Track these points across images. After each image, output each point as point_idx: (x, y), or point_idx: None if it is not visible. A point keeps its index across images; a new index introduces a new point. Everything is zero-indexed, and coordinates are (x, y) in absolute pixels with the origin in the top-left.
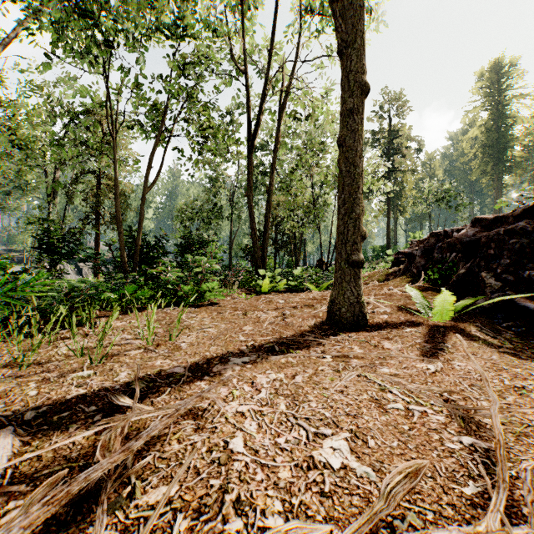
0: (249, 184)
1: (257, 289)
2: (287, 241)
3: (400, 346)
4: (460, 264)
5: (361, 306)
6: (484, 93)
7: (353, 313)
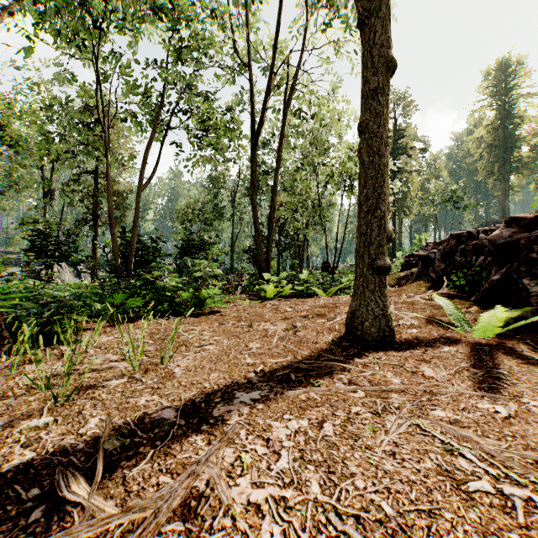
0: (252, 183)
1: (261, 294)
2: (290, 243)
3: (445, 374)
4: (492, 269)
5: (388, 320)
6: (490, 92)
7: (378, 328)
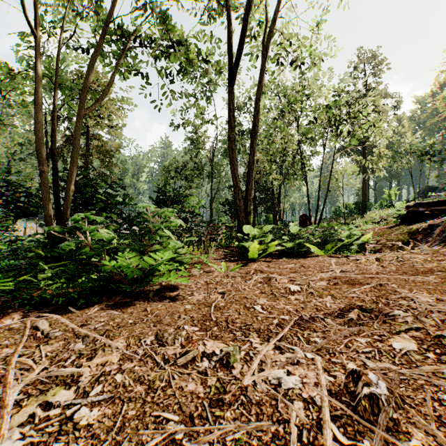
0: (229, 124)
1: (241, 252)
2: (266, 198)
3: None
4: None
5: None
6: None
7: None
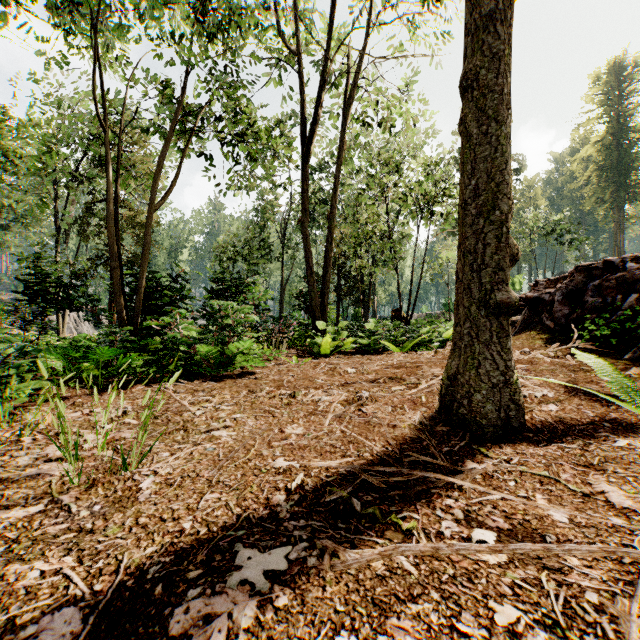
0: (303, 206)
1: (314, 349)
2: (353, 287)
3: None
4: None
5: (514, 390)
6: (600, 101)
7: (498, 404)
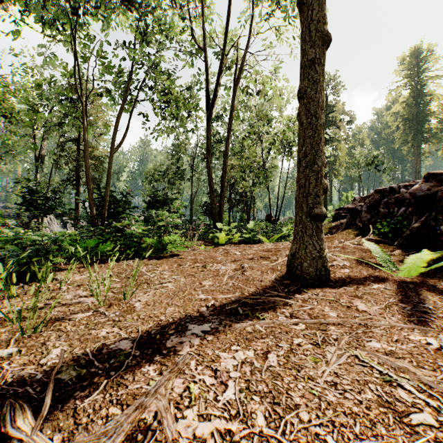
0: (207, 148)
1: (215, 241)
2: (240, 199)
3: (377, 308)
4: (412, 218)
5: (324, 261)
6: (405, 74)
7: (315, 268)
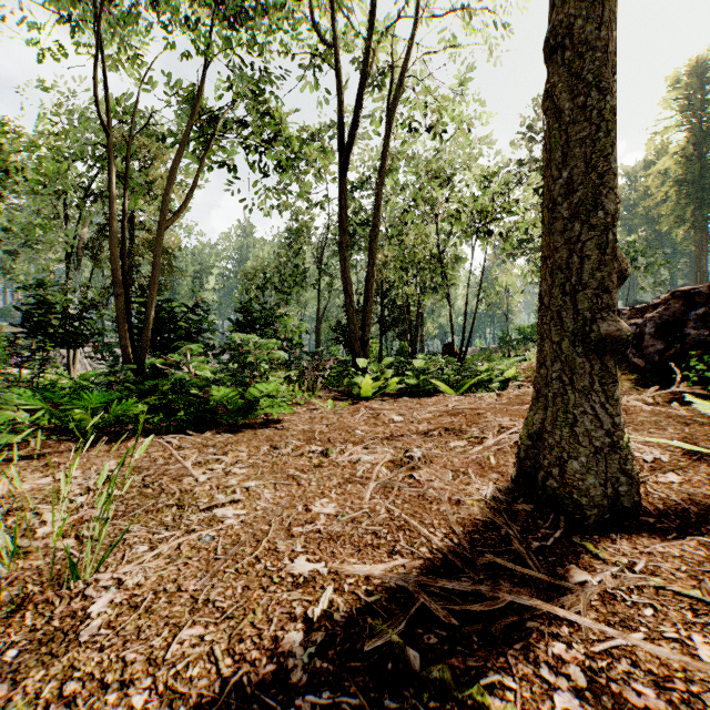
0: (341, 225)
1: (353, 391)
2: (398, 318)
3: None
4: None
5: (624, 457)
6: (679, 106)
7: (603, 475)
